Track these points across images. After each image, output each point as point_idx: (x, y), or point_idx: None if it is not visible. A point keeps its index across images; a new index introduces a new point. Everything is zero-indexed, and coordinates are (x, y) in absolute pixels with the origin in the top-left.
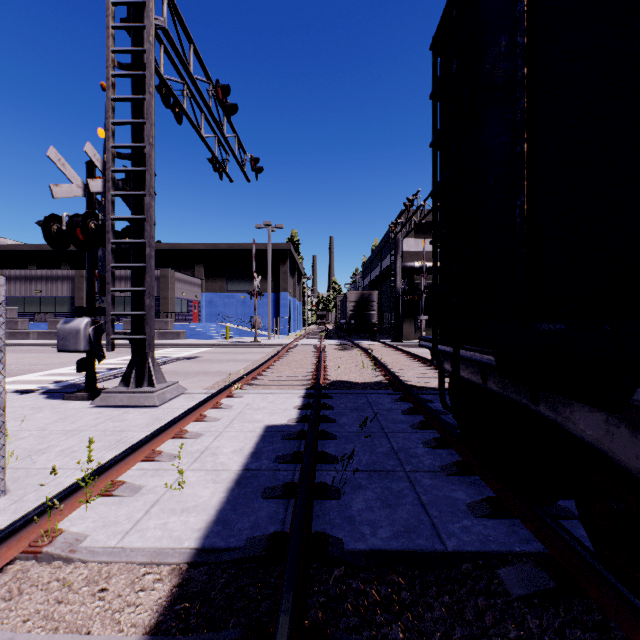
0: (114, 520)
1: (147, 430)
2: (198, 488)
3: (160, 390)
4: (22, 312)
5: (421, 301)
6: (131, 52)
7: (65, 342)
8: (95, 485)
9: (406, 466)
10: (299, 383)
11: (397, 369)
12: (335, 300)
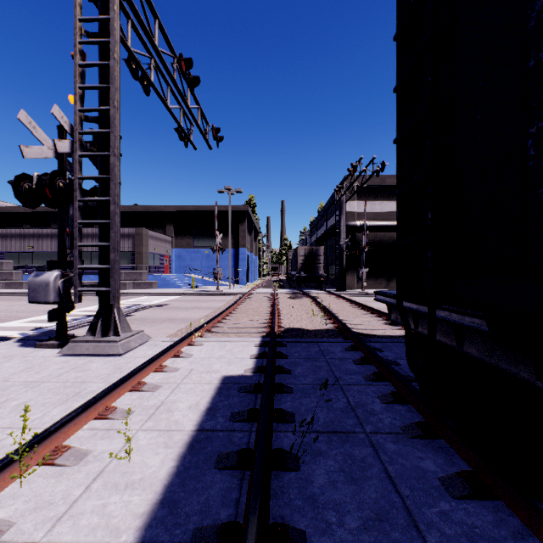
0: (48, 500)
1: (107, 381)
2: (147, 454)
3: (124, 339)
4: (17, 265)
5: (362, 255)
6: (97, 20)
7: (35, 294)
8: (36, 452)
9: (366, 426)
10: (255, 330)
11: (344, 316)
12: (286, 254)
